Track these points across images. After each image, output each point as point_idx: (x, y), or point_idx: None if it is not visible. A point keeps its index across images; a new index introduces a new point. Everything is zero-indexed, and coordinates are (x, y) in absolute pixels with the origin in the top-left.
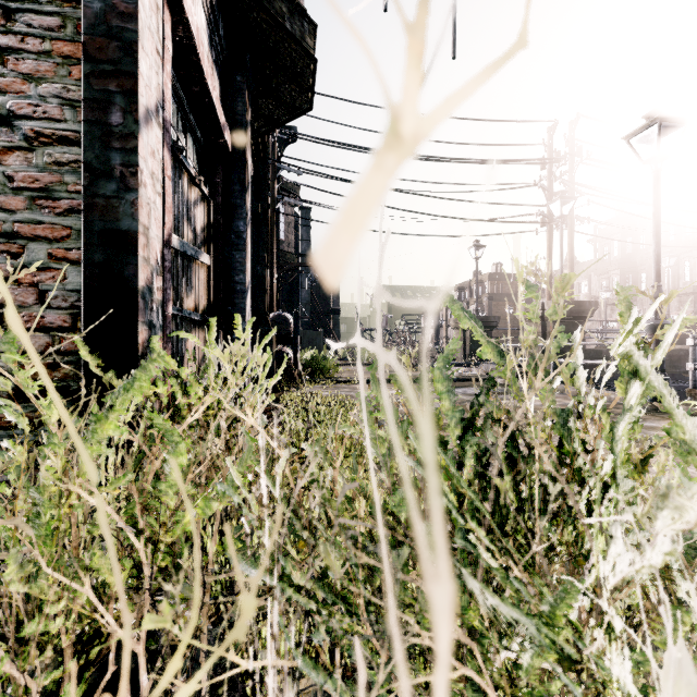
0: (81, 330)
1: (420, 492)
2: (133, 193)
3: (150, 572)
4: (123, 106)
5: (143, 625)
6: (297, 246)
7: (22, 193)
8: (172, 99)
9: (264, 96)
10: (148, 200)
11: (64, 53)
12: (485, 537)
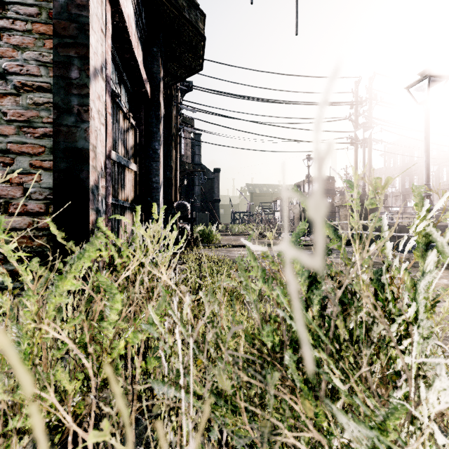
0: (51, 214)
1: (279, 325)
2: (86, 123)
3: (96, 384)
4: (79, 66)
5: (88, 440)
6: (192, 158)
7: (12, 123)
8: (111, 62)
9: (171, 61)
10: (96, 128)
11: (40, 31)
12: (332, 365)
